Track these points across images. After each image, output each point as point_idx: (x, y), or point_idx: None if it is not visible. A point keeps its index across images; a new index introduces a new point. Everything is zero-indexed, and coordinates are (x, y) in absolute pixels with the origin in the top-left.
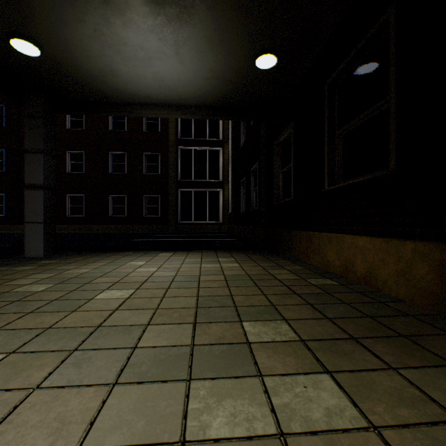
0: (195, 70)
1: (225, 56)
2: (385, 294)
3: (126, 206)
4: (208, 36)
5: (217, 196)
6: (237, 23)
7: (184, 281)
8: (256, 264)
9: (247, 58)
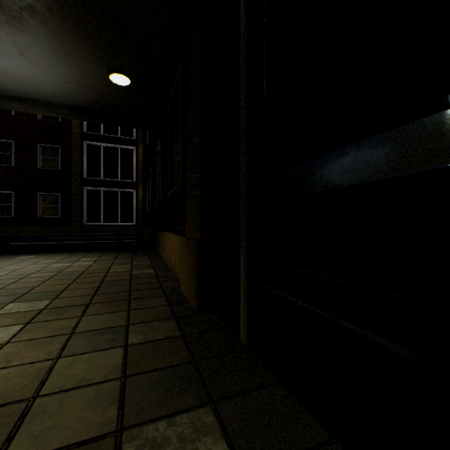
0: (51, 73)
1: (78, 66)
2: (175, 276)
3: (13, 205)
4: (51, 46)
5: (130, 197)
6: (78, 42)
7: (4, 279)
8: (111, 261)
9: (102, 72)
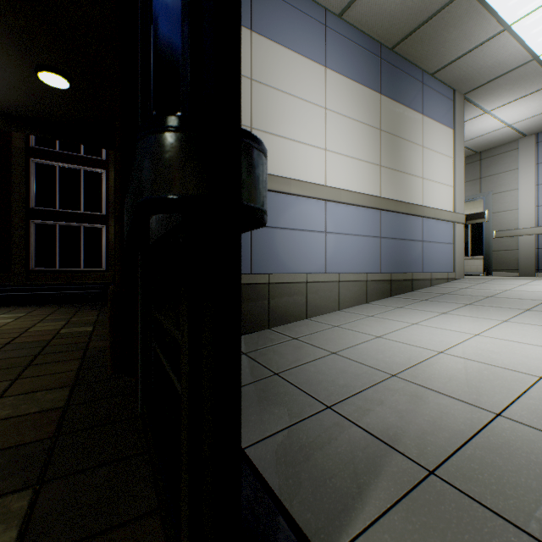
0: None
1: None
2: None
3: None
4: None
5: (98, 235)
6: None
7: None
8: (41, 318)
9: (28, 68)
